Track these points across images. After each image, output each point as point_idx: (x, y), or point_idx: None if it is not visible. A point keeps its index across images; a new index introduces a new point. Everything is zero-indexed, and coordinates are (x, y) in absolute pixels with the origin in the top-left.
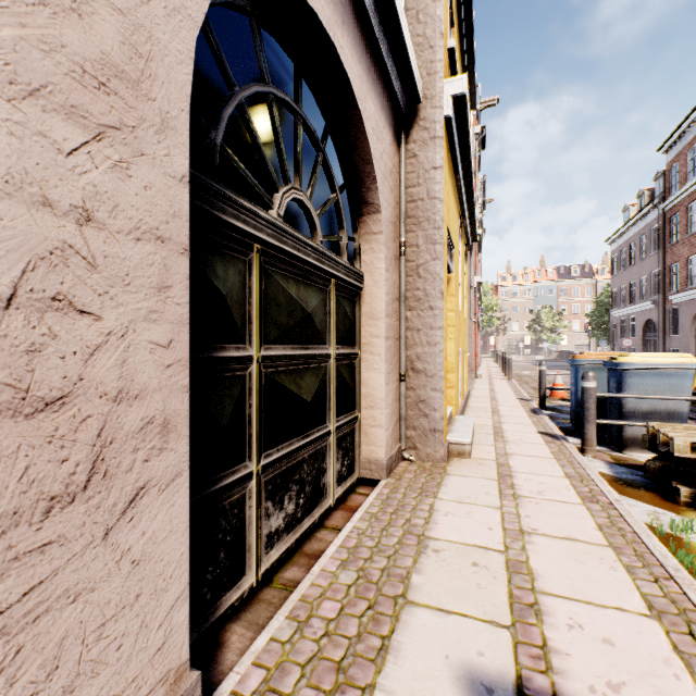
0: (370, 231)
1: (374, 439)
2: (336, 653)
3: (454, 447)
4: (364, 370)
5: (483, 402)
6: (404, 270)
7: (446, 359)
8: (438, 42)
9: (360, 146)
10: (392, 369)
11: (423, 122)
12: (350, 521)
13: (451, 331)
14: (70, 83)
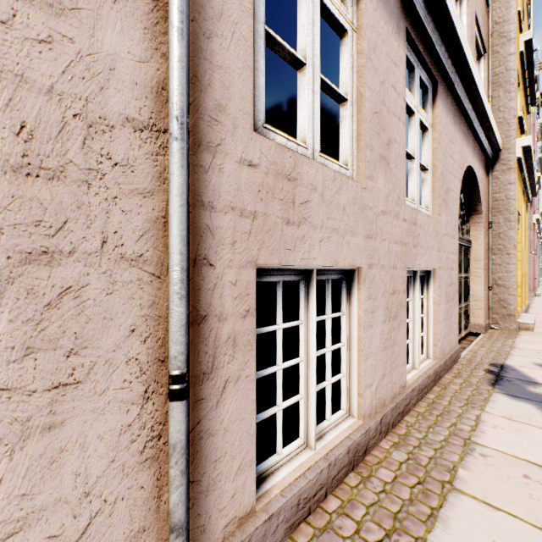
0: (475, 221)
1: (477, 315)
2: (489, 357)
3: (521, 325)
4: (471, 284)
5: (541, 311)
6: (490, 235)
7: (516, 279)
8: (512, 121)
9: (474, 190)
10: (485, 283)
11: (502, 161)
12: (475, 340)
13: (517, 263)
14: (452, 232)
